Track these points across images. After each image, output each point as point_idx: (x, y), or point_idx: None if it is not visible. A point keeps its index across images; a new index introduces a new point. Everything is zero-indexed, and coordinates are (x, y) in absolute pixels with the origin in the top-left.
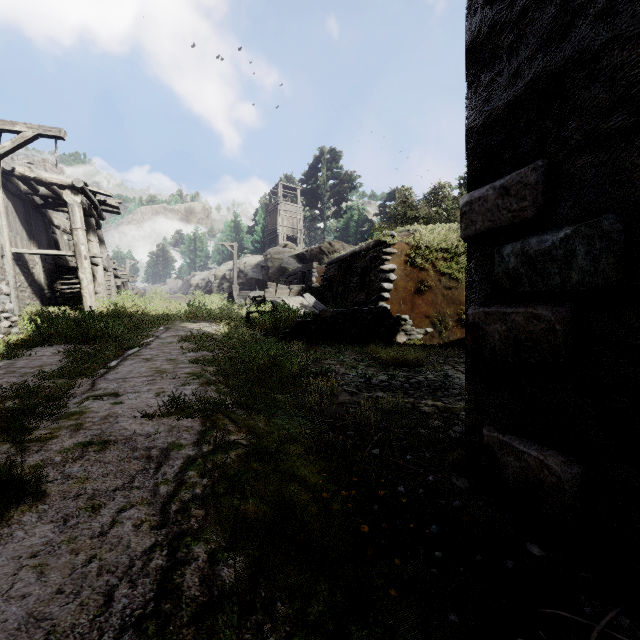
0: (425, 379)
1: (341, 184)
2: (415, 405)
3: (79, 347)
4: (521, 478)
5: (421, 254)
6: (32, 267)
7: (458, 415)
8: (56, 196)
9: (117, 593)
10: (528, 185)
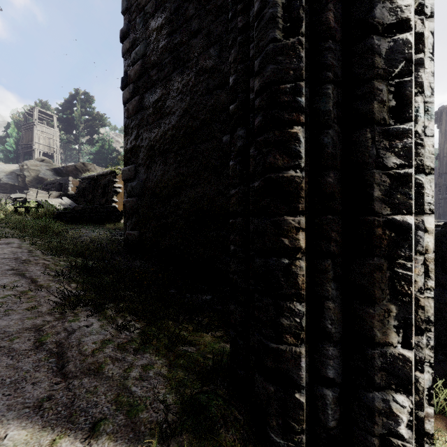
0: None
1: (94, 120)
2: (117, 238)
3: None
4: (131, 240)
5: None
6: None
7: None
8: None
9: (19, 253)
10: (132, 170)
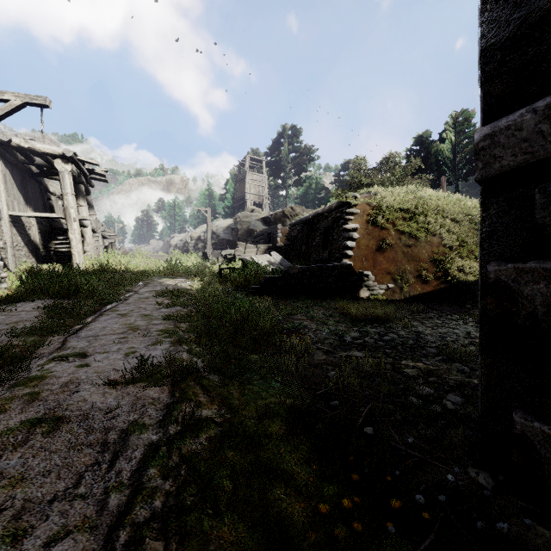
0: (397, 336)
1: (301, 156)
2: (395, 366)
3: (58, 303)
4: None
5: (382, 214)
6: (28, 229)
7: (445, 379)
8: (50, 165)
9: None
10: None
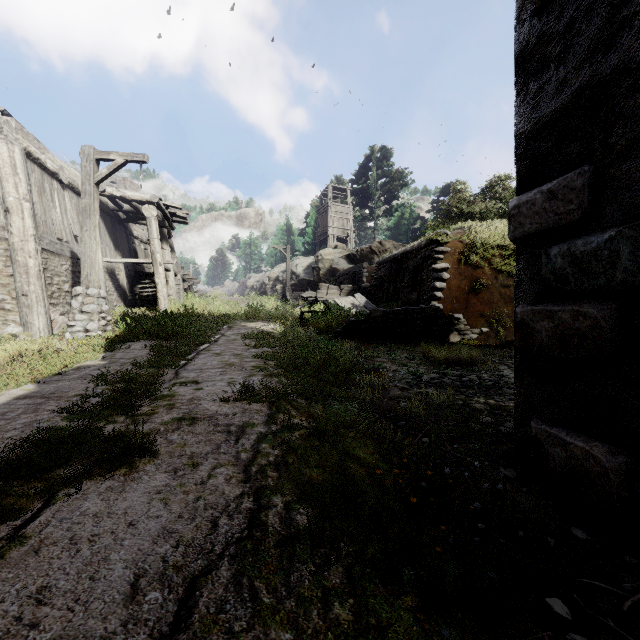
0: (478, 378)
1: (392, 182)
2: (466, 402)
3: (162, 342)
4: (567, 468)
5: (476, 252)
6: (118, 274)
7: (511, 413)
8: (136, 211)
9: (221, 521)
10: (574, 189)
